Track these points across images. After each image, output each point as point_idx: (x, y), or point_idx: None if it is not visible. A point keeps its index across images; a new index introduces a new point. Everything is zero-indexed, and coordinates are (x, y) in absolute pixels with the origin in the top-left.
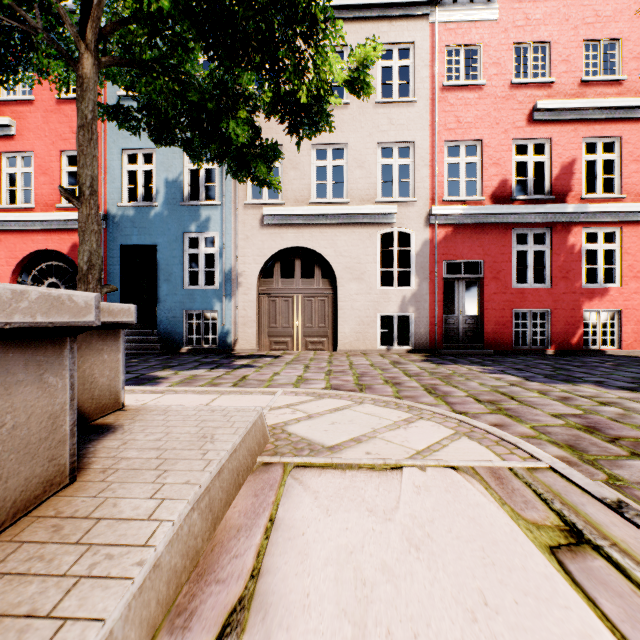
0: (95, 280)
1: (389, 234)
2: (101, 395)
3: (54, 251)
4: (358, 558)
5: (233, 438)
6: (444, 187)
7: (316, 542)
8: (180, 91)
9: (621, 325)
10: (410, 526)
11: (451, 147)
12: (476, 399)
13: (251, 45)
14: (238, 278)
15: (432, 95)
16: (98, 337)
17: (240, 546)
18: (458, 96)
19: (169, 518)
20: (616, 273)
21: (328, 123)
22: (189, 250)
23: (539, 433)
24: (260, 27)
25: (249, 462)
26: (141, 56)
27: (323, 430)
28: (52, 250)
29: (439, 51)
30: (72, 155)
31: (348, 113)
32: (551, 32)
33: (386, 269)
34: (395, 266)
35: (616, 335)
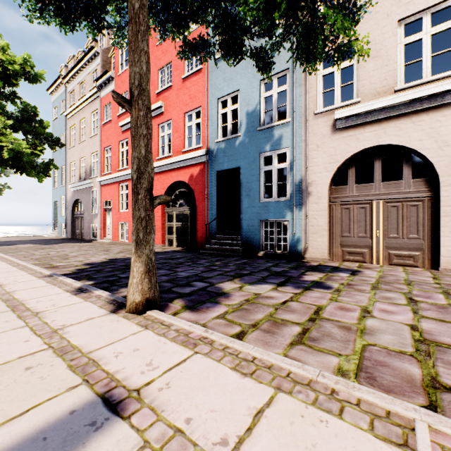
0: (143, 190)
1: None
2: None
3: (182, 182)
4: None
5: None
6: None
7: None
8: None
9: None
10: None
11: None
12: None
13: None
14: (308, 188)
15: None
16: None
17: None
18: None
19: None
20: None
21: None
22: (264, 168)
23: None
24: None
25: None
26: None
27: None
28: (181, 181)
29: None
30: (190, 114)
31: None
32: None
33: None
34: None
35: None
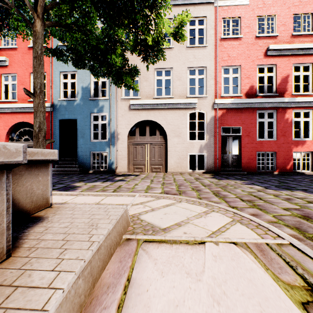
0: (42, 137)
1: (193, 114)
2: (37, 200)
3: (27, 122)
4: (181, 310)
5: (108, 226)
6: (221, 89)
7: (155, 297)
8: (86, 39)
9: (312, 159)
10: (212, 285)
11: (224, 70)
12: (241, 199)
13: (122, 14)
14: (118, 136)
15: (215, 43)
16: (35, 168)
17: (108, 300)
18: (228, 43)
19: (61, 287)
20: (310, 133)
21: (163, 56)
22: (93, 122)
23: (278, 220)
24: (127, 4)
25: (118, 239)
26: (66, 21)
27: (160, 218)
28: (26, 122)
29: (219, 21)
30: None
31: (173, 52)
32: (276, 10)
33: (192, 131)
34: (196, 129)
35: (310, 164)
